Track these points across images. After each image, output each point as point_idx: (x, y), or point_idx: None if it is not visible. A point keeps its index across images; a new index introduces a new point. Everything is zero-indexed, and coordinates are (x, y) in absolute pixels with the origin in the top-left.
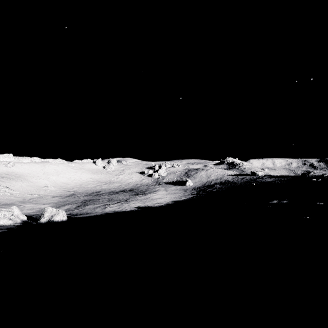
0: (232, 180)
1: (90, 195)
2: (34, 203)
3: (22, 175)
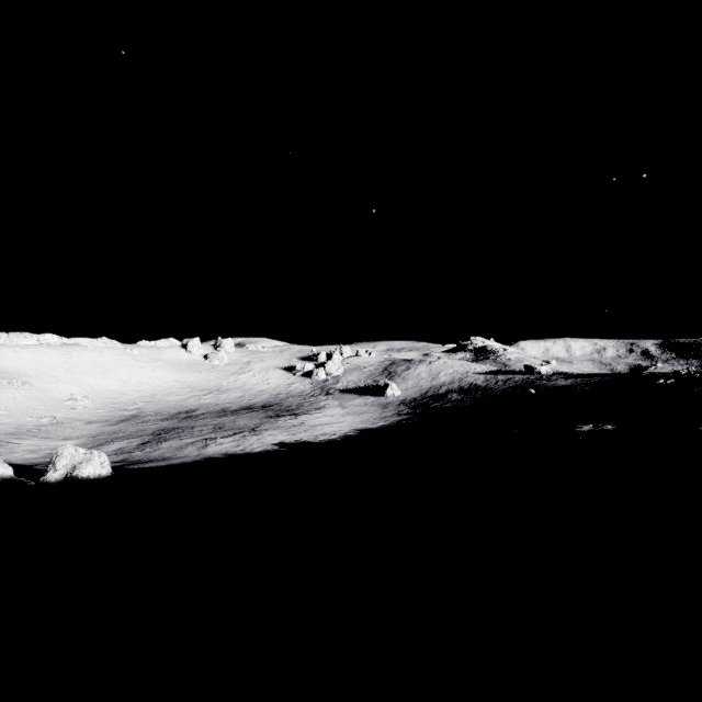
0: (485, 384)
1: (173, 418)
2: (42, 437)
3: (17, 374)
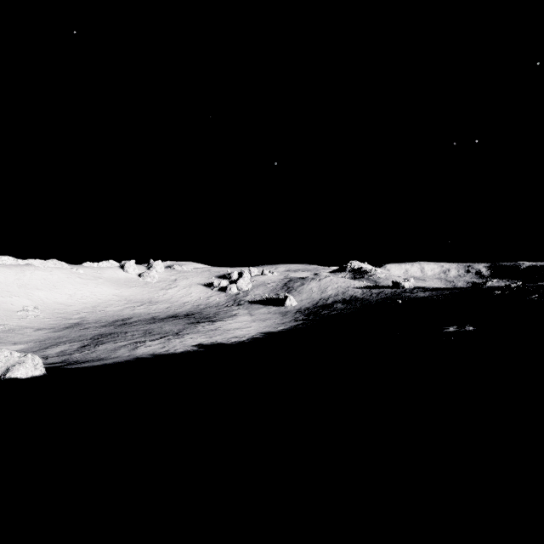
0: (362, 296)
1: (110, 325)
2: None
3: None
